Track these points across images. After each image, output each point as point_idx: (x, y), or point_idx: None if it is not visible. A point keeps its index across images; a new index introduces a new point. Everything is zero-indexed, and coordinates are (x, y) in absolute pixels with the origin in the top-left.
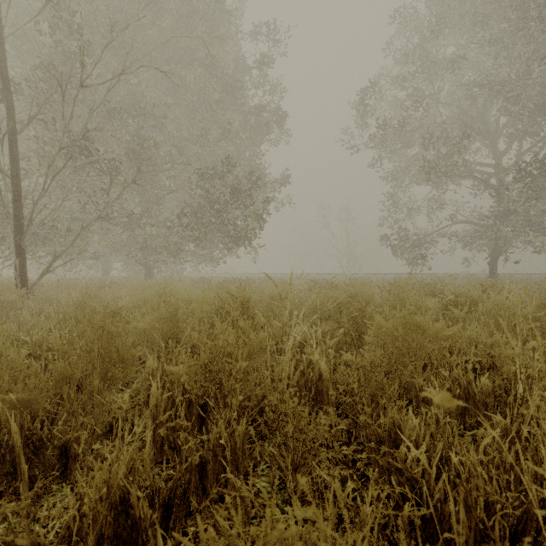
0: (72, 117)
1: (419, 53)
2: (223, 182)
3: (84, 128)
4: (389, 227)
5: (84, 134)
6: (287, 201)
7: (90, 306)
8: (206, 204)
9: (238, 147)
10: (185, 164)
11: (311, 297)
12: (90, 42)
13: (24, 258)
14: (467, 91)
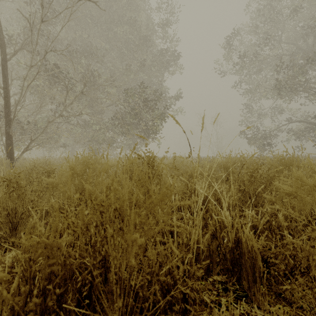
0: (37, 44)
1: (268, 8)
2: (140, 96)
3: (44, 50)
4: (245, 126)
5: (45, 55)
6: (180, 110)
7: (38, 169)
8: (128, 107)
9: (149, 76)
10: (117, 86)
11: (204, 163)
12: (56, 6)
13: (11, 141)
14: (300, 34)
